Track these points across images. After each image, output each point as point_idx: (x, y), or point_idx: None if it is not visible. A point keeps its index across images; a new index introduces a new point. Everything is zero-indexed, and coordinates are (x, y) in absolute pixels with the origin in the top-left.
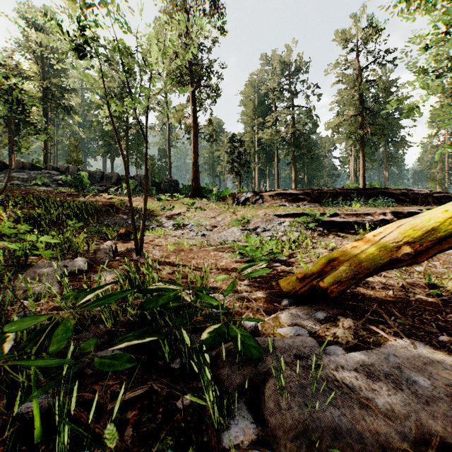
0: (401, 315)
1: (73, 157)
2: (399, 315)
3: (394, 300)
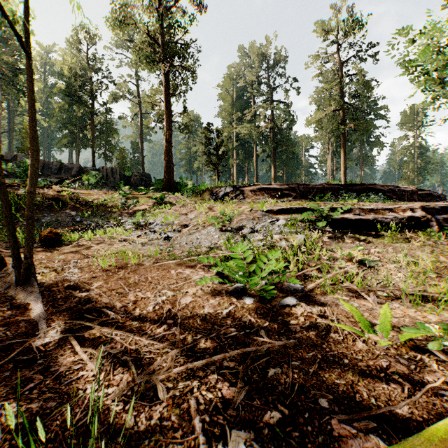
0: None
1: (25, 144)
2: None
3: None
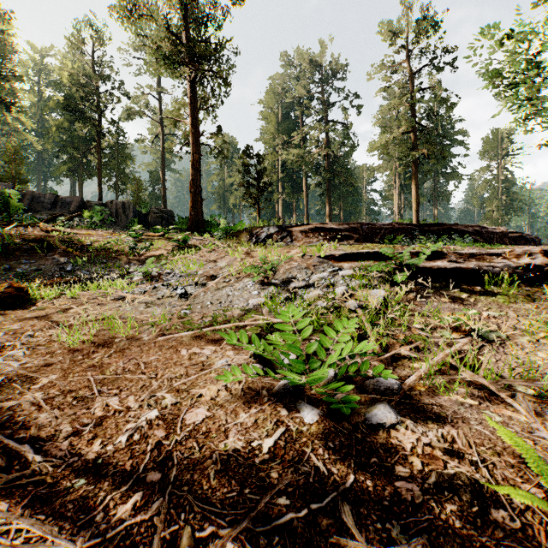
0: None
1: (10, 171)
2: None
3: None
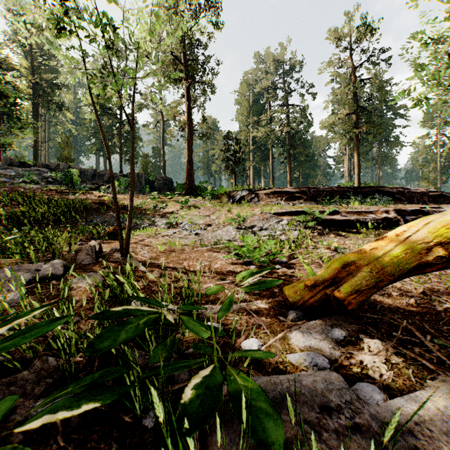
0: (435, 332)
1: (64, 154)
2: (434, 333)
3: (419, 311)
